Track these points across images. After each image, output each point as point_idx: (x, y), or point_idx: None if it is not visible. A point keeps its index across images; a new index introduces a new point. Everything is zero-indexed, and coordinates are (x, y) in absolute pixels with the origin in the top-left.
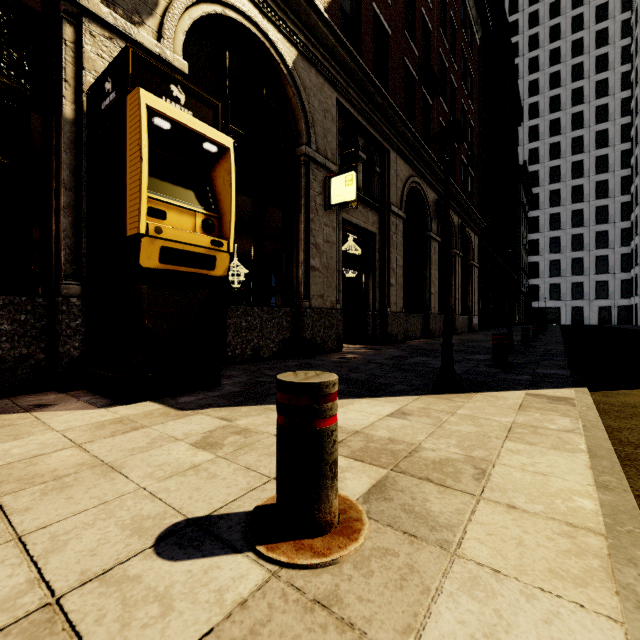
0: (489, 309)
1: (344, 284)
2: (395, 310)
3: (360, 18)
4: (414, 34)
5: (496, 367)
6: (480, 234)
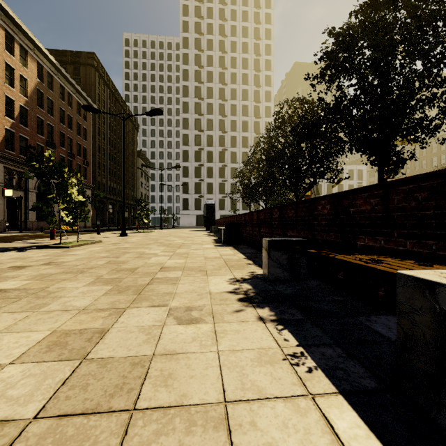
0: (106, 219)
1: (10, 212)
2: (32, 221)
3: (14, 140)
4: (43, 131)
5: (40, 232)
6: (95, 188)
